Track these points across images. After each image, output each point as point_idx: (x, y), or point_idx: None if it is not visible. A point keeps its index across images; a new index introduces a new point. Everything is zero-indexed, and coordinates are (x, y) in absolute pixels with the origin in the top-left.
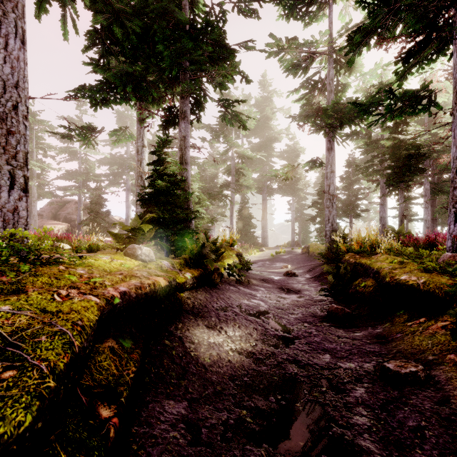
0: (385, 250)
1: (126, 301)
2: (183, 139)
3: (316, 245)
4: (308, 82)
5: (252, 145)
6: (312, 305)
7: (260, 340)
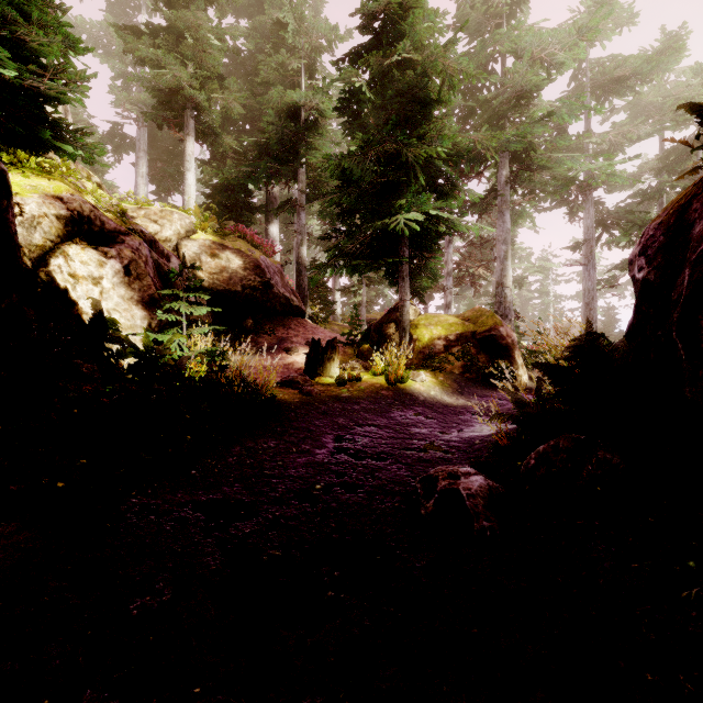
0: None
1: None
2: None
3: None
4: None
5: None
6: None
7: None
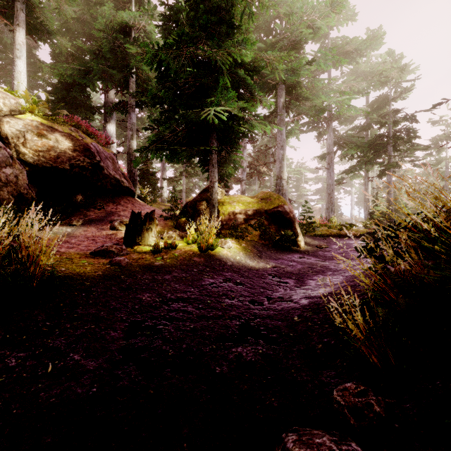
0: None
1: (369, 232)
2: (389, 183)
3: None
4: None
5: None
6: None
7: None
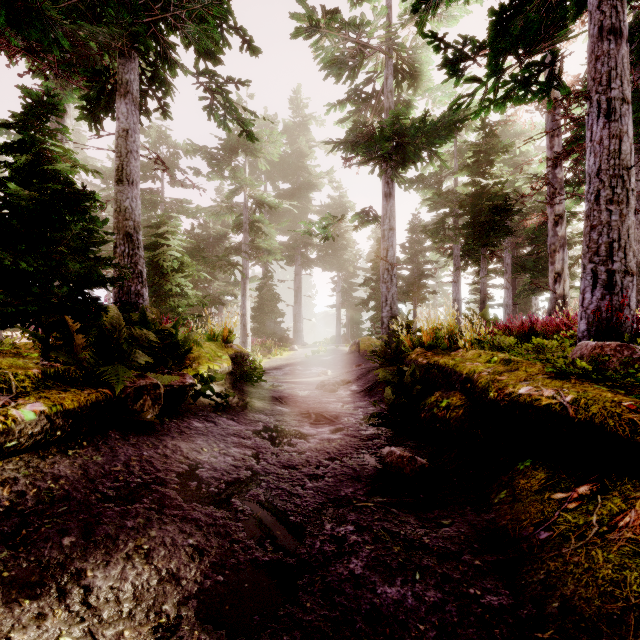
0: (470, 342)
1: None
2: (124, 135)
3: (370, 341)
4: (357, 94)
5: (279, 191)
6: (356, 448)
7: (199, 598)
